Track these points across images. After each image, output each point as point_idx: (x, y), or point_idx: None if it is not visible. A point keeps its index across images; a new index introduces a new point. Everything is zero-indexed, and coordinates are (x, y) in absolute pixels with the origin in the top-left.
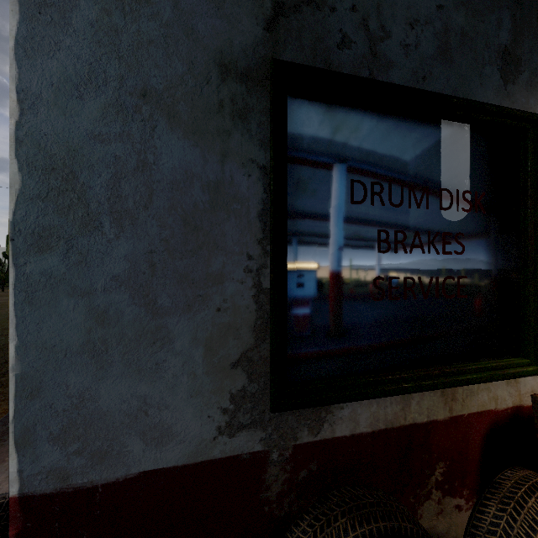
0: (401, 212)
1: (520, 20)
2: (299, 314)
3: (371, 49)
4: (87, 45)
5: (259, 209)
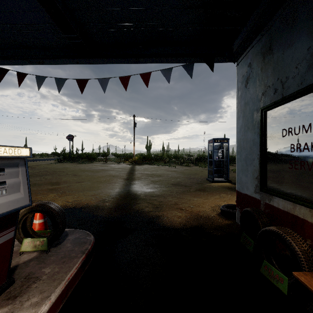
0: (299, 136)
1: None
2: (270, 170)
3: (283, 87)
4: (241, 121)
5: (259, 144)
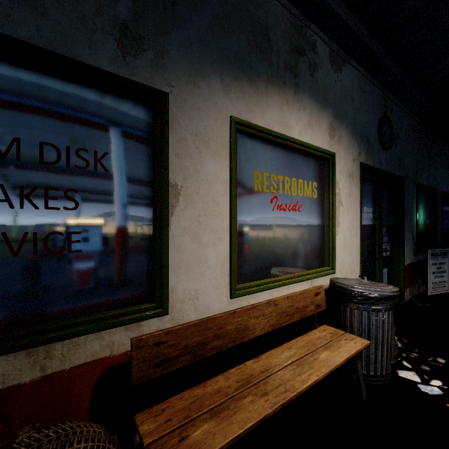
0: None
1: (144, 3)
2: None
3: None
4: None
5: None
